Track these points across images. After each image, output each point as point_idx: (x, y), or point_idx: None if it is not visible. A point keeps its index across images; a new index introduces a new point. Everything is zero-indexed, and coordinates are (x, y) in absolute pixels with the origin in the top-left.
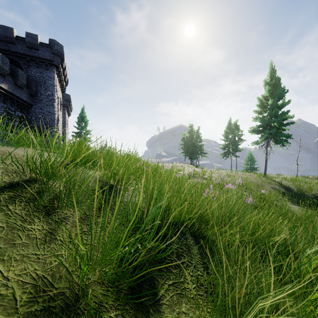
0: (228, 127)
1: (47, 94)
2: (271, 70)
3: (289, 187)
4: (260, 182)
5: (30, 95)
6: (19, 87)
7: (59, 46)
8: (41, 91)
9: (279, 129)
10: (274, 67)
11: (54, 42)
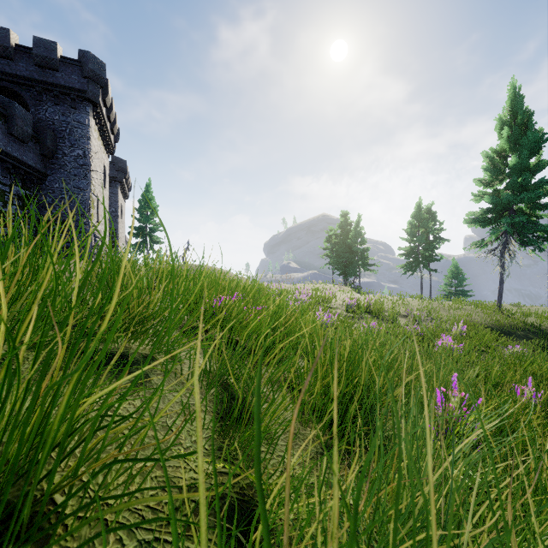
0: (415, 216)
1: (75, 155)
2: (513, 96)
3: None
4: (493, 325)
5: (41, 155)
6: (18, 140)
7: (97, 64)
8: (64, 148)
9: (529, 216)
10: (519, 90)
11: (88, 56)
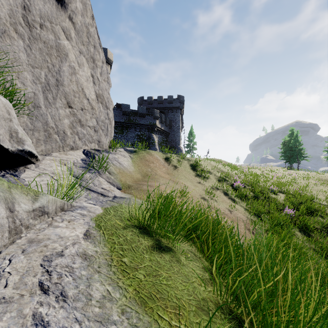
0: None
1: (176, 126)
2: None
3: None
4: None
5: (169, 128)
6: (166, 126)
7: (182, 98)
8: (174, 125)
9: None
10: None
11: (180, 96)
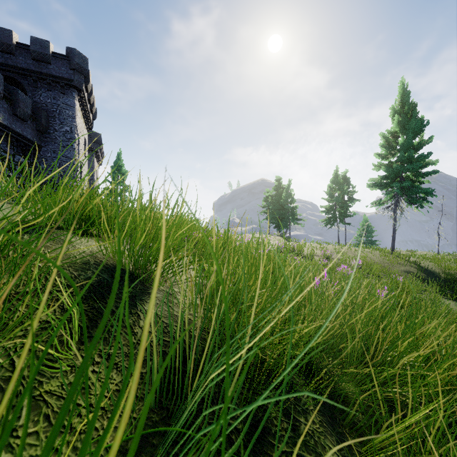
0: (333, 181)
1: (63, 130)
2: (402, 91)
3: (433, 270)
4: (386, 263)
5: (37, 131)
6: (20, 119)
7: (81, 59)
8: (54, 125)
9: (414, 182)
10: (407, 87)
11: (74, 52)
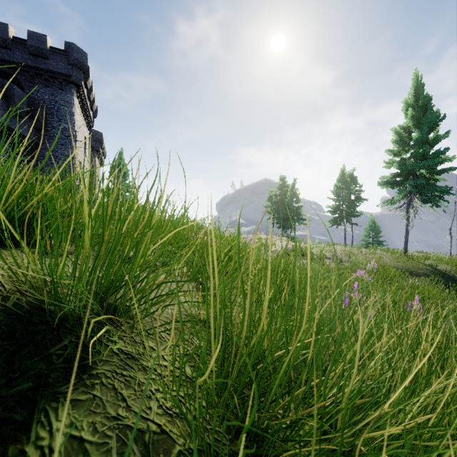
0: (340, 180)
1: (62, 128)
2: (416, 84)
3: (451, 274)
4: (400, 265)
5: (34, 128)
6: (15, 115)
7: (80, 54)
8: (52, 122)
9: (428, 179)
10: (421, 79)
11: (73, 47)
